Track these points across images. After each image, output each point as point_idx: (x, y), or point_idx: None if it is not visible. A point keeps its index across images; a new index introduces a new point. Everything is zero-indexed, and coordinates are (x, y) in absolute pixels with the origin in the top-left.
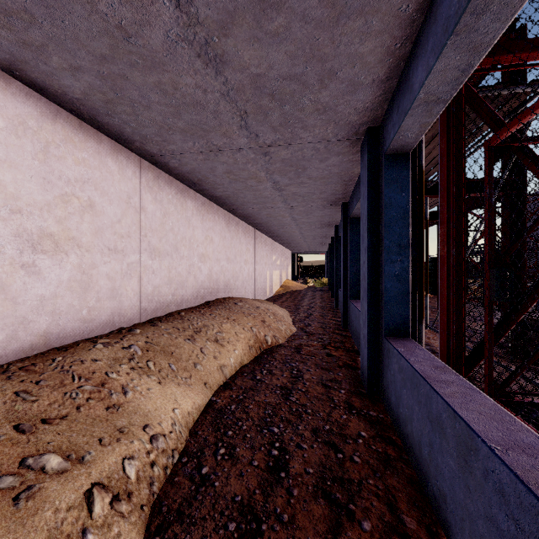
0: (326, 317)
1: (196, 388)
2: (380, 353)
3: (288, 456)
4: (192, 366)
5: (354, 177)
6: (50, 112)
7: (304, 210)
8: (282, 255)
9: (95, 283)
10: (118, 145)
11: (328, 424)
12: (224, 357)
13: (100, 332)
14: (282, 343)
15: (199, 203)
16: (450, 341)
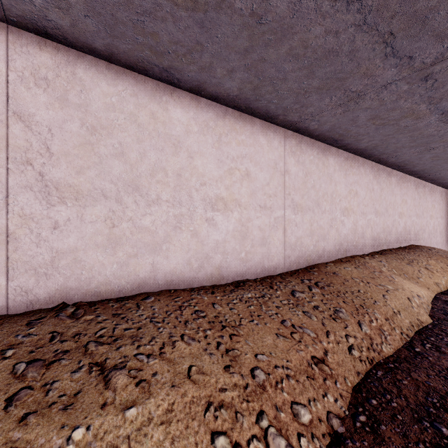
0: None
1: (424, 288)
2: None
3: None
4: (416, 278)
5: None
6: (346, 156)
7: None
8: None
9: (357, 229)
10: (364, 159)
11: None
12: (436, 279)
13: (358, 253)
14: None
15: (398, 177)
16: None
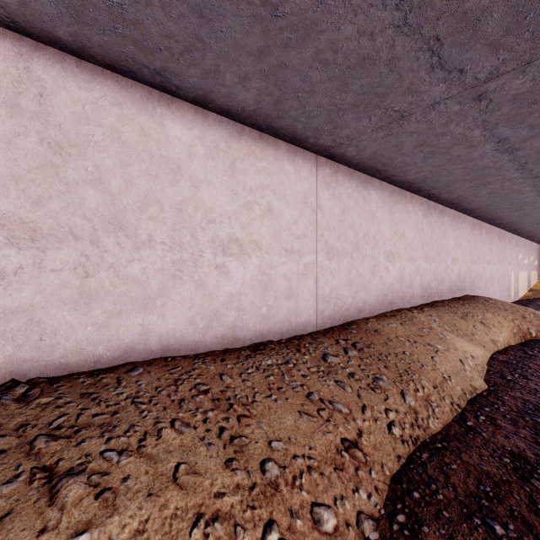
0: None
1: (479, 347)
2: None
3: None
4: (471, 335)
5: None
6: (391, 190)
7: None
8: (531, 253)
9: (404, 278)
10: (412, 194)
11: None
12: (493, 335)
13: (406, 306)
14: None
15: (451, 216)
16: None
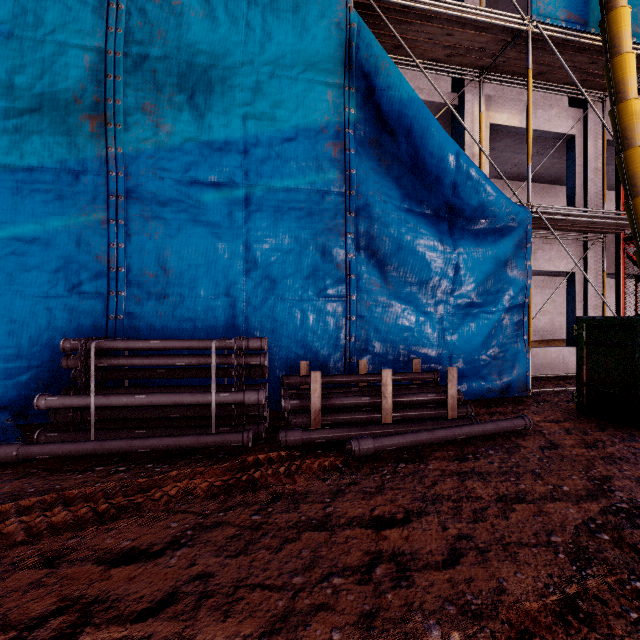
0: None
1: None
2: None
3: None
4: None
5: None
6: (542, 279)
7: None
8: None
9: (554, 324)
10: (562, 277)
11: None
12: None
13: (556, 339)
14: None
15: (611, 283)
16: None
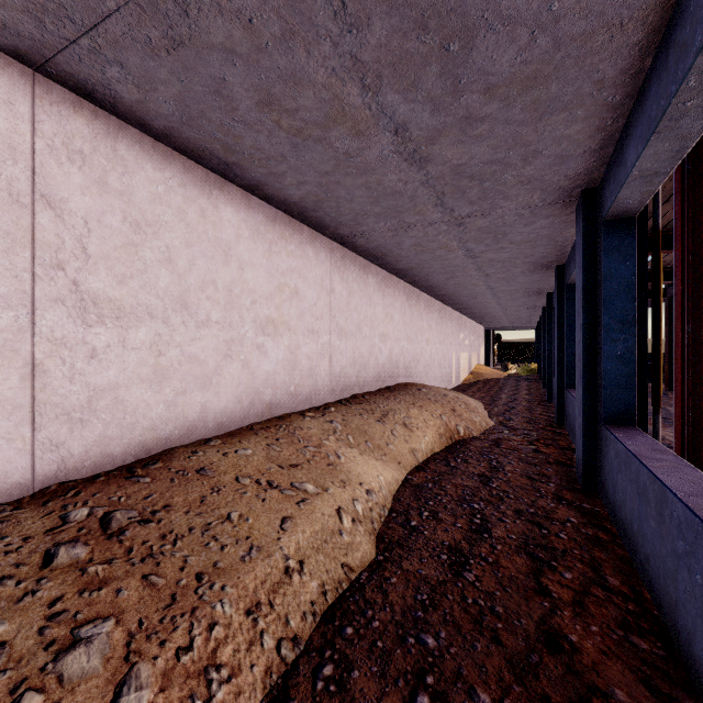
0: (534, 412)
1: (392, 465)
2: (598, 444)
3: (490, 525)
4: (385, 446)
5: (571, 237)
6: (272, 216)
7: (504, 276)
8: (472, 332)
9: (299, 362)
10: (314, 232)
11: (533, 508)
12: (414, 441)
13: (302, 407)
14: (477, 435)
15: (379, 278)
16: (685, 430)
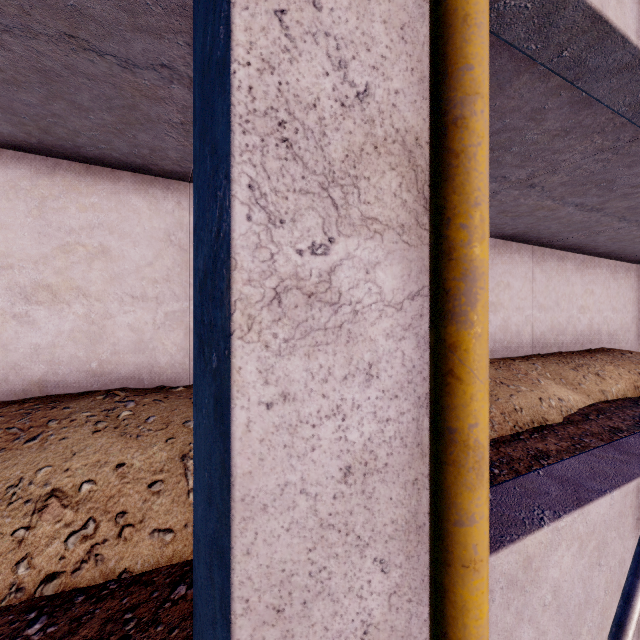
0: None
1: (581, 395)
2: None
3: None
4: (576, 384)
5: None
6: (493, 244)
7: None
8: None
9: (509, 327)
10: (520, 244)
11: None
12: (605, 386)
13: (512, 355)
14: None
15: (577, 262)
16: None
